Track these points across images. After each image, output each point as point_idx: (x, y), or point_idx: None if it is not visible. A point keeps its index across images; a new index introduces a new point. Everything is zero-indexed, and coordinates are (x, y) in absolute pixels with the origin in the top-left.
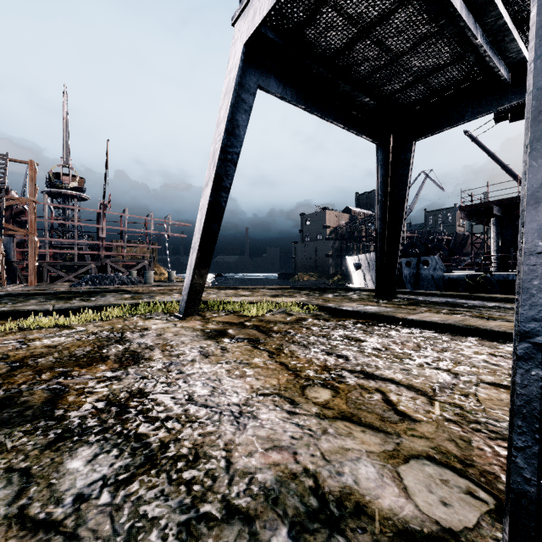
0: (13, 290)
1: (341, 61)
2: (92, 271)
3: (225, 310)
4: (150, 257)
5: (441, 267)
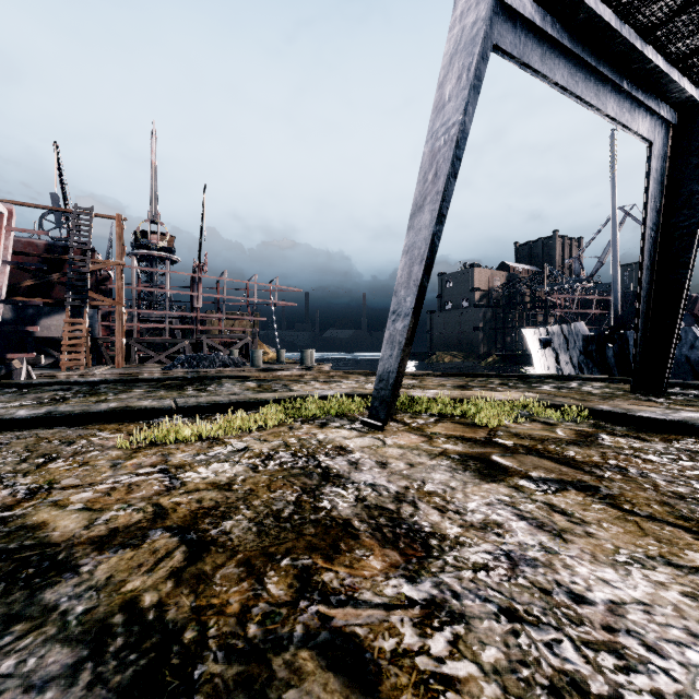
0: (101, 374)
1: None
2: (186, 350)
3: (424, 412)
4: (253, 331)
5: None
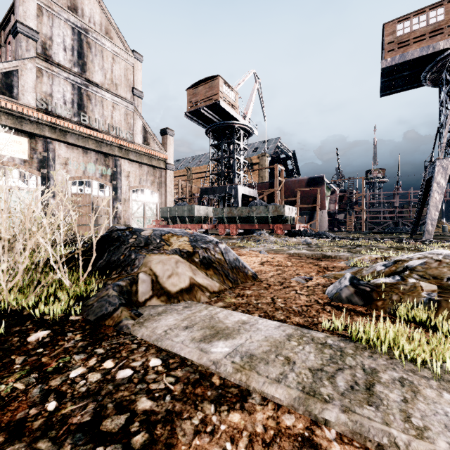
0: None
1: None
2: (390, 225)
3: None
4: None
5: None
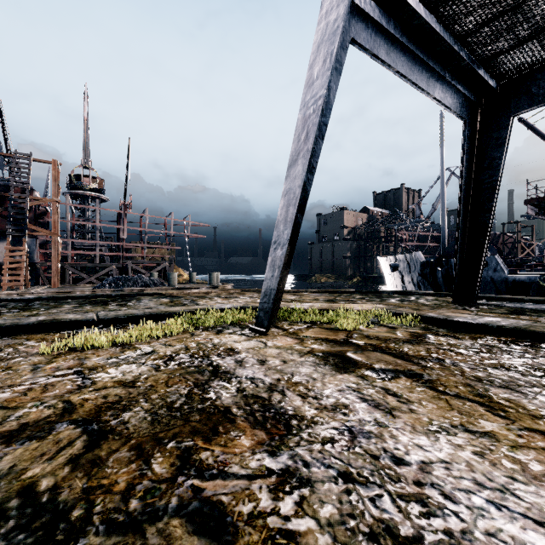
0: (38, 292)
1: (447, 9)
2: (113, 272)
3: (300, 320)
4: (170, 258)
5: (503, 268)
